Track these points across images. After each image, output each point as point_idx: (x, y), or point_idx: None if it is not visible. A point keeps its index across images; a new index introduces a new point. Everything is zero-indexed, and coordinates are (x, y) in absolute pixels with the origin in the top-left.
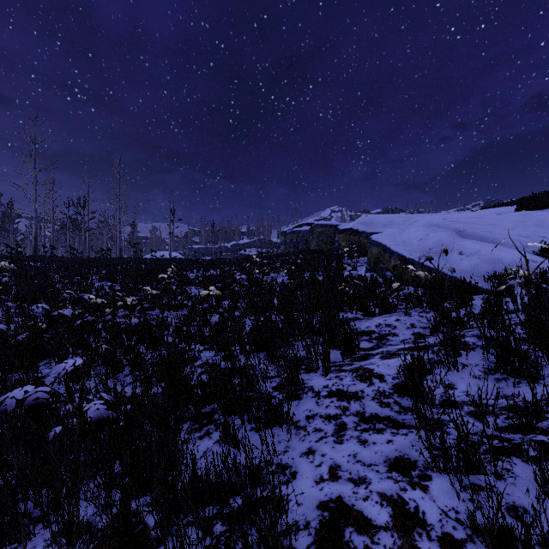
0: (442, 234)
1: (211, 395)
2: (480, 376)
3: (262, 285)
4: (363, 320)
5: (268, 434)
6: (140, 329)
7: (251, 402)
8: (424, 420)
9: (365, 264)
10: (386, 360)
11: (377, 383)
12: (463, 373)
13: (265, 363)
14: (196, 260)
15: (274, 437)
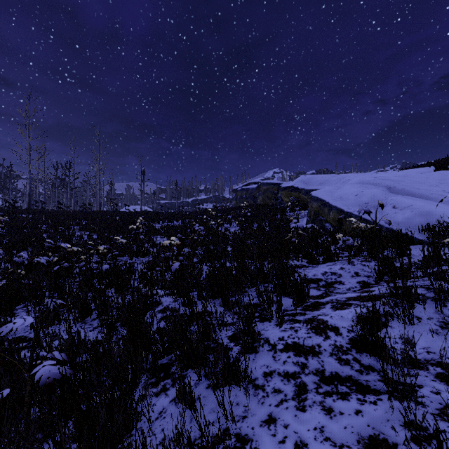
0: (375, 190)
1: (169, 346)
2: (437, 330)
3: (217, 234)
4: (309, 267)
5: (225, 393)
6: (110, 274)
7: (208, 358)
8: (390, 384)
9: (305, 216)
10: (338, 311)
11: (333, 336)
12: (419, 327)
13: (221, 309)
14: (161, 213)
15: (232, 405)
